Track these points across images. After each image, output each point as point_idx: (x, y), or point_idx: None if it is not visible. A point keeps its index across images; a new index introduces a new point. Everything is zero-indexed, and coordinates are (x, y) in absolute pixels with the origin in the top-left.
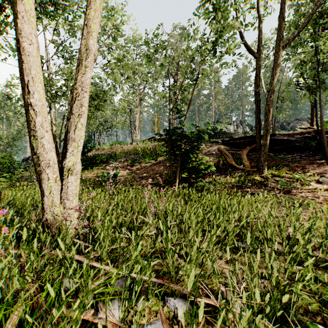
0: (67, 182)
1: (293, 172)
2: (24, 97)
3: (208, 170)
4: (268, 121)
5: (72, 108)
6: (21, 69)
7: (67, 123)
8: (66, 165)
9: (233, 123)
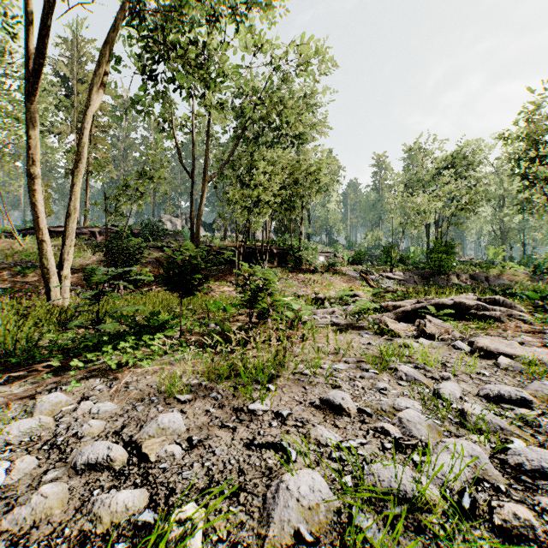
0: (65, 283)
1: (217, 281)
2: (38, 235)
3: (146, 280)
4: (198, 238)
5: (66, 242)
6: (36, 220)
7: (62, 250)
8: (64, 274)
9: (181, 216)
